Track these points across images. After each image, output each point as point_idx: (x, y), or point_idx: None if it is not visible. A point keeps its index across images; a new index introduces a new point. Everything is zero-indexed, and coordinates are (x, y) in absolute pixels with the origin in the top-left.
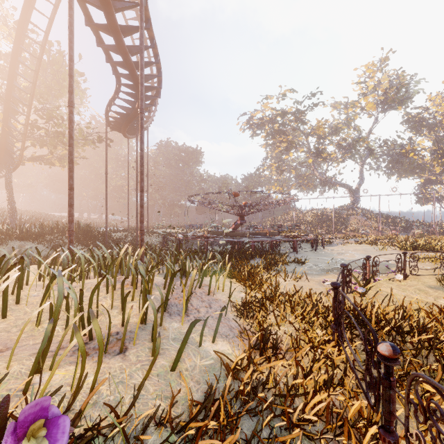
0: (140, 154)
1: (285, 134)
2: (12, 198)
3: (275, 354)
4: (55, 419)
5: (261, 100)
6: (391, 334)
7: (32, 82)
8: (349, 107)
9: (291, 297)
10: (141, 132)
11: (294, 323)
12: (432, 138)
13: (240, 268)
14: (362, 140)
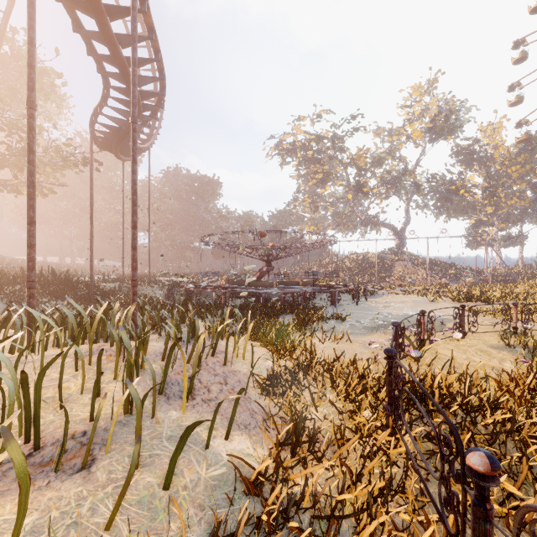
0: (132, 178)
1: (320, 164)
2: None
3: (312, 453)
4: None
5: (293, 121)
6: (461, 416)
7: None
8: (393, 135)
9: (331, 366)
10: (133, 149)
11: (336, 402)
12: (483, 174)
13: (266, 328)
14: (408, 173)
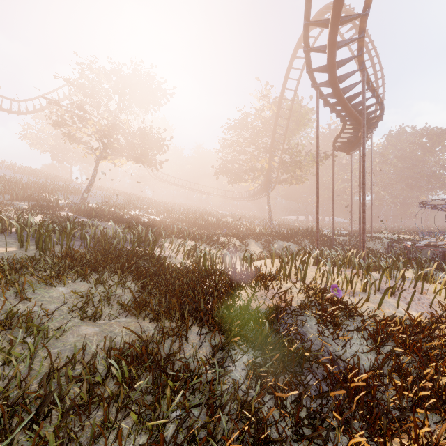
0: (362, 186)
1: None
2: (270, 210)
3: None
4: (338, 290)
5: None
6: None
7: (284, 135)
8: None
9: None
10: (362, 171)
11: None
12: None
13: None
14: None
